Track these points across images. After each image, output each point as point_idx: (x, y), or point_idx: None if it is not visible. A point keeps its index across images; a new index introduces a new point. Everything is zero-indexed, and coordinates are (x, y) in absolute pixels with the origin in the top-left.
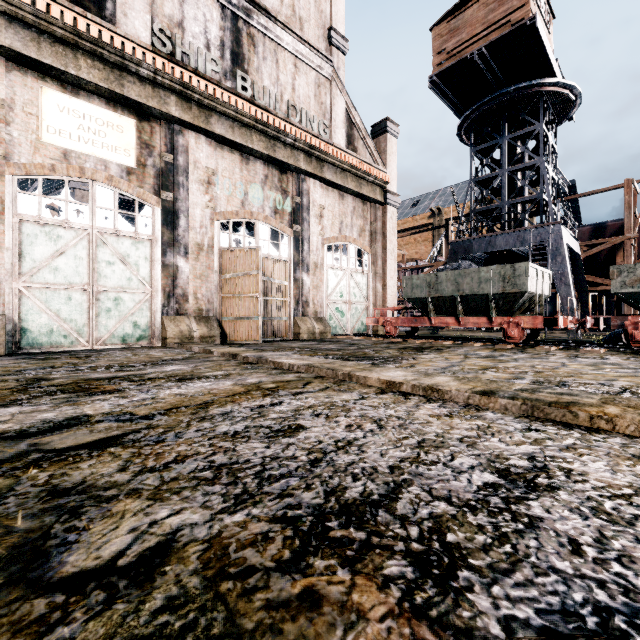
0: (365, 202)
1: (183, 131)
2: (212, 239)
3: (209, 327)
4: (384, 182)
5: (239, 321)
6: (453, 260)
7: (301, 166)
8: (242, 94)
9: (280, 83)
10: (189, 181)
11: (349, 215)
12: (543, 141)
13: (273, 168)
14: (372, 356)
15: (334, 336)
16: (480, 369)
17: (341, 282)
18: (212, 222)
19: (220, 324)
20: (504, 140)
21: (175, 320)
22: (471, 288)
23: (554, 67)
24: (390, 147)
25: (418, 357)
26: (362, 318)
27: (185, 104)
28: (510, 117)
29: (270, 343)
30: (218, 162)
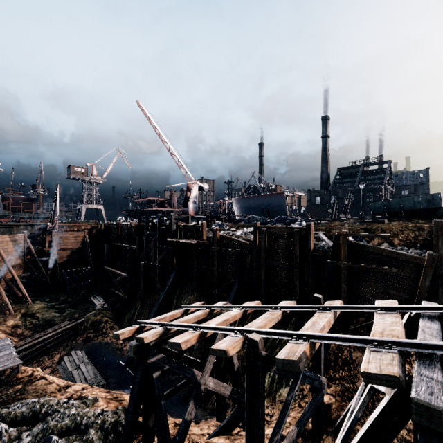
0: None
1: None
2: None
3: None
4: None
5: None
6: None
7: None
8: None
9: None
10: None
11: None
12: None
13: None
14: None
15: None
16: None
17: None
18: None
19: None
20: None
21: None
22: None
23: None
24: None
25: None
26: None
27: None
28: None
29: None
30: None
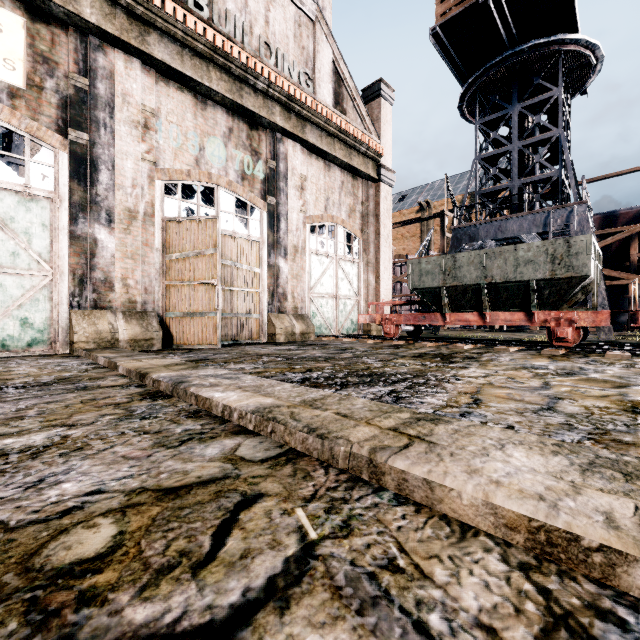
0: (355, 177)
1: (105, 47)
2: (151, 205)
3: (144, 326)
4: (378, 154)
5: (189, 318)
6: (456, 249)
7: (277, 121)
8: (195, 11)
9: (249, 11)
10: (115, 120)
11: (337, 191)
12: (557, 113)
13: (240, 120)
14: (383, 373)
15: (319, 337)
16: (627, 410)
17: (327, 271)
18: (151, 181)
19: (163, 322)
20: (515, 110)
21: (91, 316)
22: (504, 273)
23: (577, 20)
24: (384, 114)
25: (460, 374)
26: (352, 316)
27: (107, 8)
28: (518, 88)
29: (232, 348)
30: (161, 101)
